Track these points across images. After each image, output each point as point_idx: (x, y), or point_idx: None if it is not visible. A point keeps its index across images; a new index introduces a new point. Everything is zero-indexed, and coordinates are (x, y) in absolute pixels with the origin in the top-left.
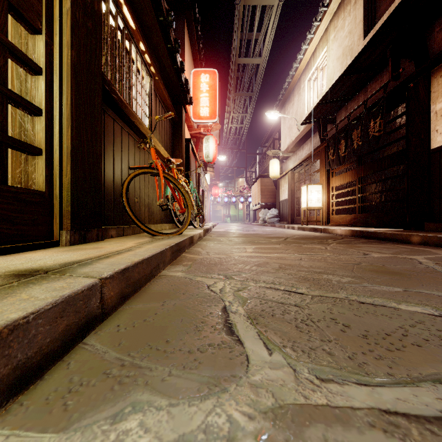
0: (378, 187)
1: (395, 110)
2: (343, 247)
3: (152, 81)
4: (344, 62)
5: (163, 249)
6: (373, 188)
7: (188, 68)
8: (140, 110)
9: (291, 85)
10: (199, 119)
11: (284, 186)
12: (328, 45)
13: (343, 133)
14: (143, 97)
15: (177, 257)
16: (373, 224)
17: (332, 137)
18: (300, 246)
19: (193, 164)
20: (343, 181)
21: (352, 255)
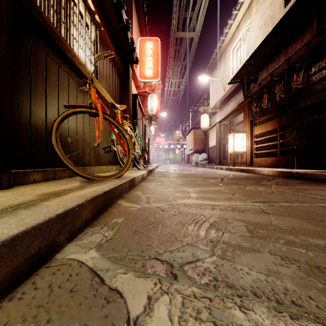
0: (292, 135)
1: (314, 66)
2: (289, 190)
3: (97, 30)
4: (265, 30)
5: (69, 209)
6: (287, 136)
7: (136, 38)
8: (83, 55)
9: (218, 55)
10: (144, 79)
11: (212, 135)
12: (251, 18)
13: (266, 89)
14: (87, 42)
15: (108, 208)
16: (294, 166)
17: (255, 93)
18: (243, 188)
19: (139, 117)
20: (265, 129)
21: (318, 204)
